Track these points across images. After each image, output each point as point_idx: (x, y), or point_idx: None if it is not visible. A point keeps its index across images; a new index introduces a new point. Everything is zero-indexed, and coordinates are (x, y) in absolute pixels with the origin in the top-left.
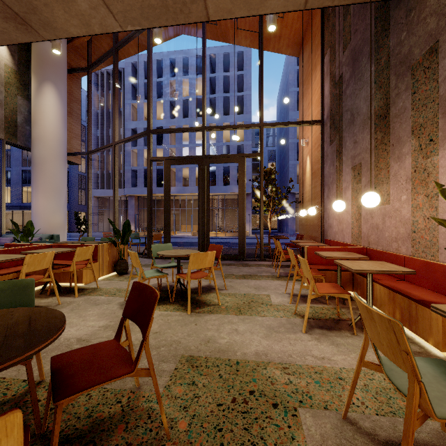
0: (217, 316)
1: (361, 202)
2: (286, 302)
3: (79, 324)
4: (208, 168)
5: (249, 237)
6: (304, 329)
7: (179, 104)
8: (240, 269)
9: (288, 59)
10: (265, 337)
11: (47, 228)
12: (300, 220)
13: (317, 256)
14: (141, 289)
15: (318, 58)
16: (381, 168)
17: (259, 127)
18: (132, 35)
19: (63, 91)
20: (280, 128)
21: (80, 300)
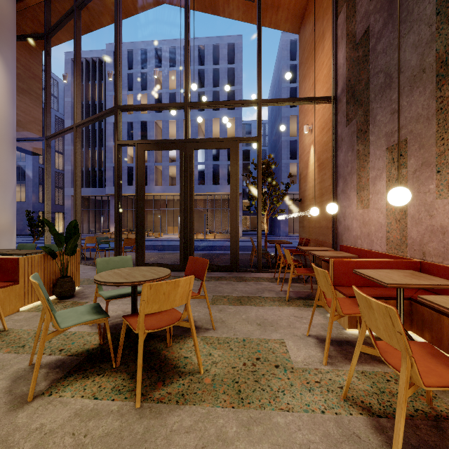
0: (195, 415)
1: None
2: (316, 359)
3: None
4: (192, 156)
5: (240, 240)
6: None
7: (165, 97)
8: (233, 286)
9: (281, 53)
10: None
11: None
12: (300, 221)
13: (349, 274)
14: None
15: (327, 23)
16: None
17: (256, 104)
18: None
19: (9, 59)
20: (271, 126)
21: None
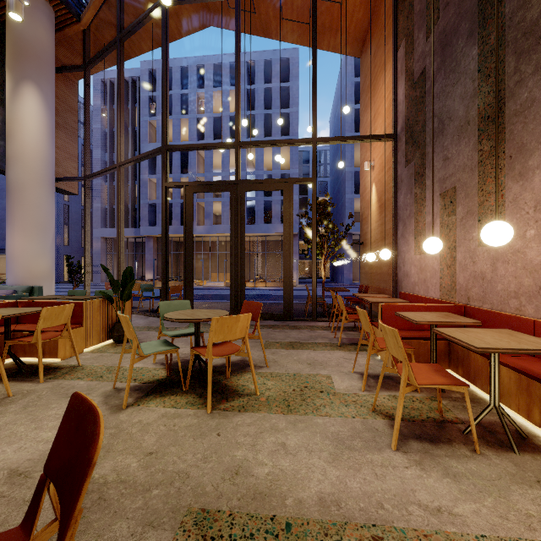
0: (253, 417)
1: (455, 241)
2: (357, 388)
3: (26, 437)
4: (243, 198)
5: (296, 289)
6: (394, 443)
7: (209, 122)
8: (286, 333)
9: (344, 69)
10: (333, 461)
11: (26, 278)
12: (362, 267)
13: (396, 318)
14: (81, 415)
15: (388, 53)
16: (490, 192)
17: (311, 143)
18: (141, 20)
19: (49, 95)
20: (333, 154)
21: (45, 388)
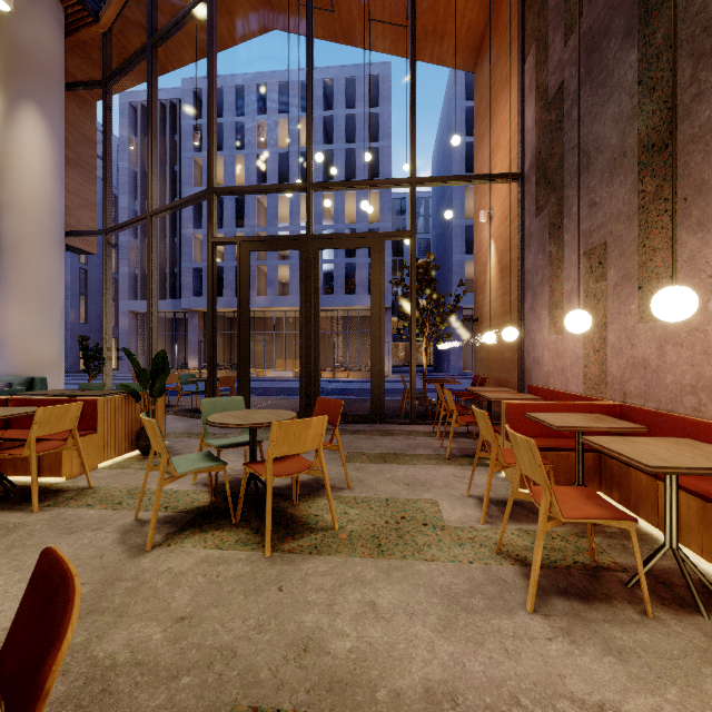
0: (330, 563)
1: (606, 316)
2: (474, 518)
3: (5, 593)
4: (318, 258)
5: (388, 380)
6: (530, 603)
7: (272, 159)
8: (375, 441)
9: (451, 90)
10: (444, 630)
11: (25, 366)
12: (476, 351)
13: (526, 421)
14: (50, 588)
15: (511, 65)
16: (655, 249)
17: (409, 184)
18: (180, 19)
19: (56, 119)
20: (437, 203)
21: (39, 521)
